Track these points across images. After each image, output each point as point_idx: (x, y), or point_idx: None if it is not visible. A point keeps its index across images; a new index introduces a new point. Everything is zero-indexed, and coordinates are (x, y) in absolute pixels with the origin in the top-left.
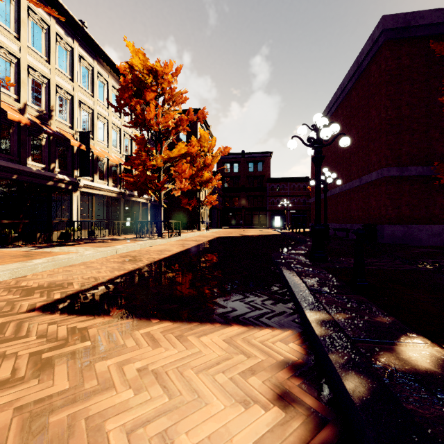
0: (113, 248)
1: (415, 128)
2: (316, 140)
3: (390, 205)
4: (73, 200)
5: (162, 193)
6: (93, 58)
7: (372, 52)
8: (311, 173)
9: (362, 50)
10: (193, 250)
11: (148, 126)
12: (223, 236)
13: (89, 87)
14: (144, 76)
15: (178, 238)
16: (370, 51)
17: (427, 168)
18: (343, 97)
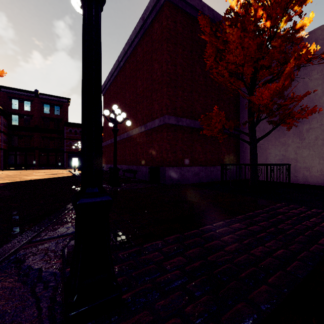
0: None
1: (185, 87)
2: None
3: (170, 149)
4: None
5: None
6: None
7: (156, 10)
8: (104, 120)
9: (147, 7)
10: None
11: None
12: None
13: None
14: None
15: None
16: (154, 9)
17: (192, 122)
18: (130, 52)
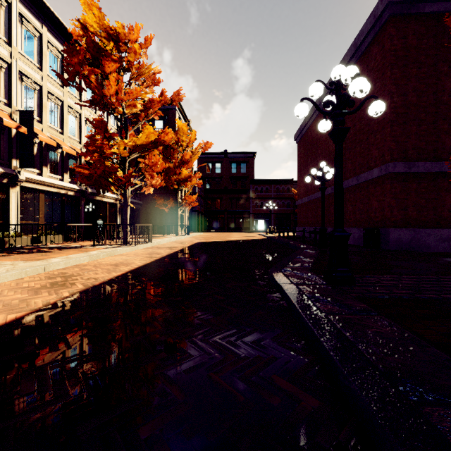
0: (44, 262)
1: (423, 118)
2: (336, 105)
3: (395, 205)
4: (11, 198)
5: (129, 190)
6: (41, 22)
7: (374, 31)
8: (298, 174)
9: (361, 31)
10: (162, 262)
11: (108, 105)
12: (203, 241)
13: (35, 57)
14: (102, 41)
15: (148, 245)
16: (371, 31)
17: (436, 164)
18: None
